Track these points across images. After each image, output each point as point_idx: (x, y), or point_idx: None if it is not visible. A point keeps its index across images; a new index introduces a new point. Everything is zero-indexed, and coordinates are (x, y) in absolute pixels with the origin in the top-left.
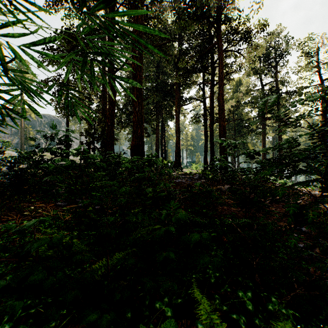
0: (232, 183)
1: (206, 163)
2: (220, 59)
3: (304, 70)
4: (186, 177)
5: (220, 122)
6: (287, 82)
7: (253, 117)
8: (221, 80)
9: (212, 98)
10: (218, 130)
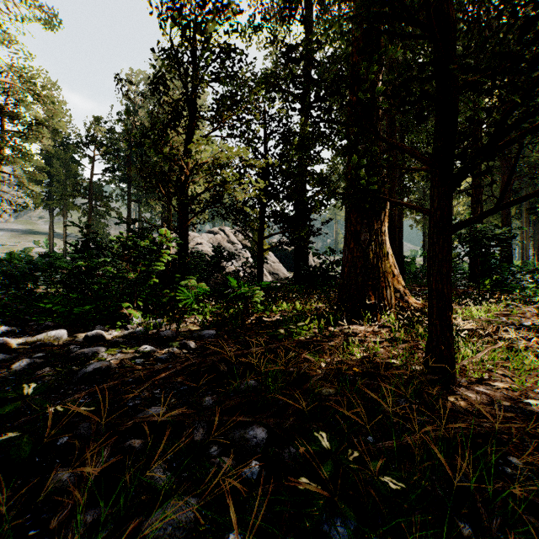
0: None
1: None
2: None
3: None
4: None
5: None
6: None
7: None
8: None
9: None
10: None
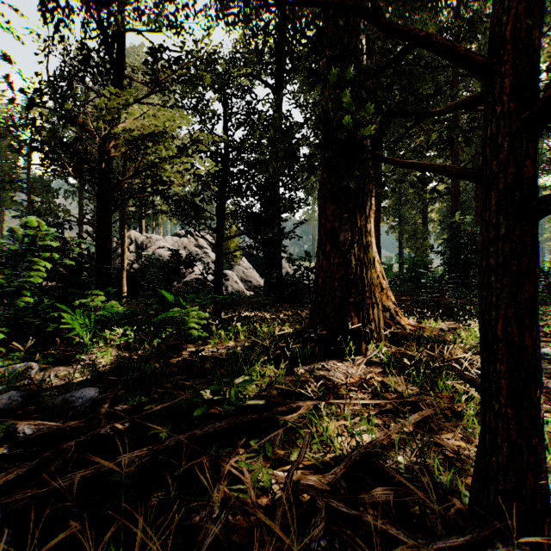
0: None
1: None
2: None
3: None
4: None
5: None
6: None
7: None
8: None
9: None
10: None
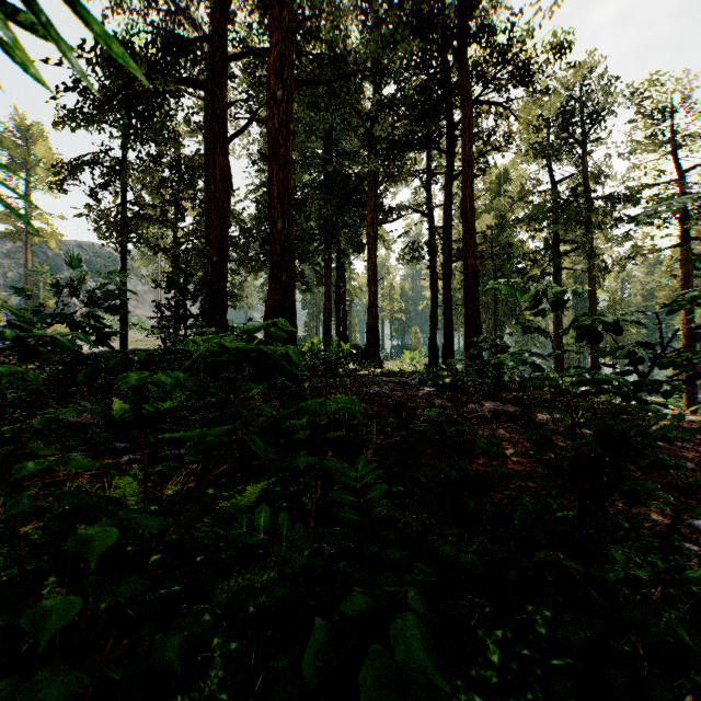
0: (498, 395)
1: (434, 349)
2: (467, 120)
3: (643, 149)
4: (391, 382)
5: (466, 259)
6: (608, 176)
7: (536, 249)
8: (468, 165)
9: (448, 207)
10: (458, 278)
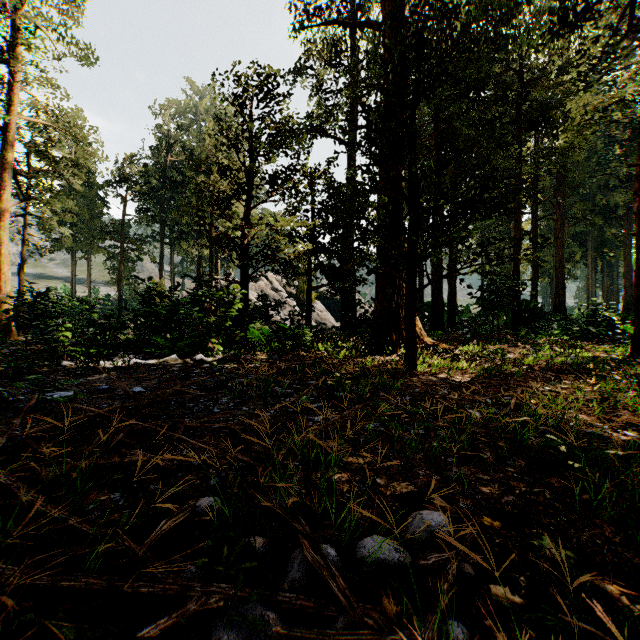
0: None
1: None
2: None
3: None
4: None
5: None
6: None
7: None
8: None
9: None
10: None
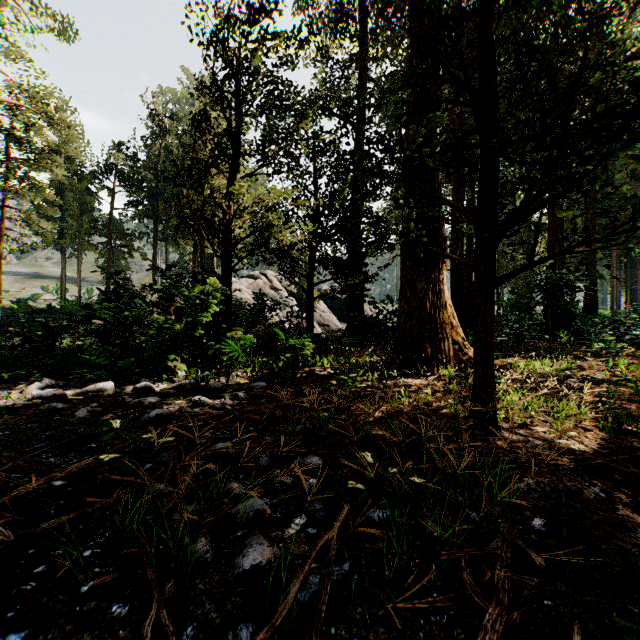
0: None
1: None
2: None
3: None
4: None
5: None
6: None
7: None
8: None
9: None
10: None
